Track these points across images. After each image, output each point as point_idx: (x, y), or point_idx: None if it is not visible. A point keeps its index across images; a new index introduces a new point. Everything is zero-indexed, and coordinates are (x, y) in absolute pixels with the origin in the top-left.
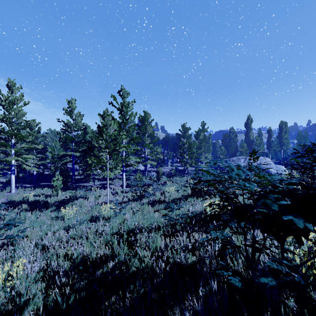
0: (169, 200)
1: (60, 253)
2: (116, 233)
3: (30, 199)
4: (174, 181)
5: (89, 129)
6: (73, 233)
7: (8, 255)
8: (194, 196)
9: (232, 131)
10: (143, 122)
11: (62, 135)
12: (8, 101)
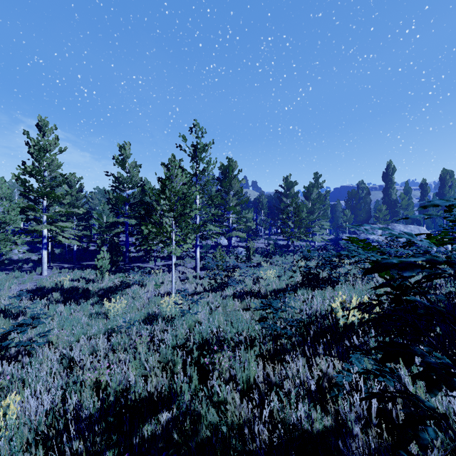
0: (266, 291)
1: (88, 379)
2: (181, 346)
3: (65, 285)
4: (273, 262)
5: (149, 186)
6: (117, 341)
7: (14, 375)
8: (307, 286)
9: (361, 187)
10: (226, 174)
11: (111, 194)
12: (38, 147)
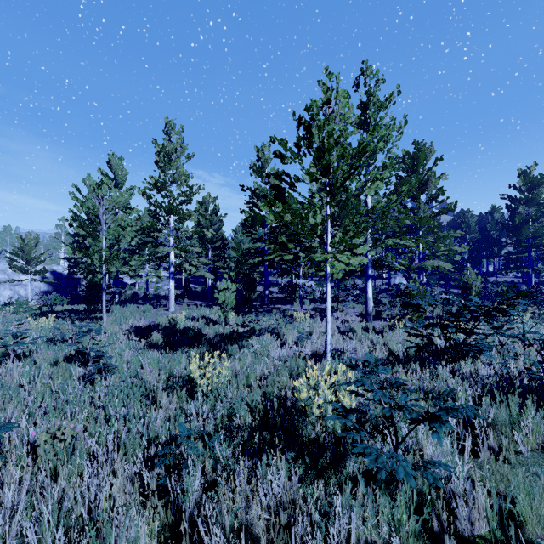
0: None
1: None
2: None
3: (180, 324)
4: None
5: (294, 204)
6: None
7: None
8: None
9: None
10: (413, 167)
11: (247, 213)
12: (163, 154)
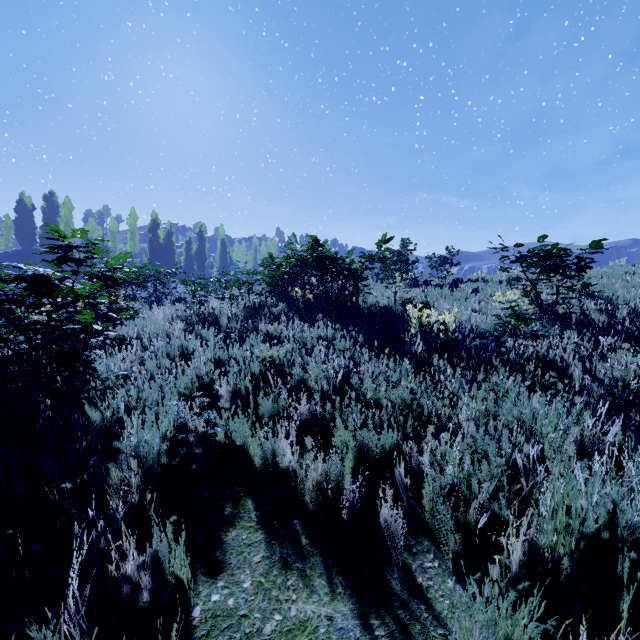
0: None
1: None
2: None
3: None
4: None
5: None
6: None
7: None
8: None
9: None
10: None
11: None
12: None
